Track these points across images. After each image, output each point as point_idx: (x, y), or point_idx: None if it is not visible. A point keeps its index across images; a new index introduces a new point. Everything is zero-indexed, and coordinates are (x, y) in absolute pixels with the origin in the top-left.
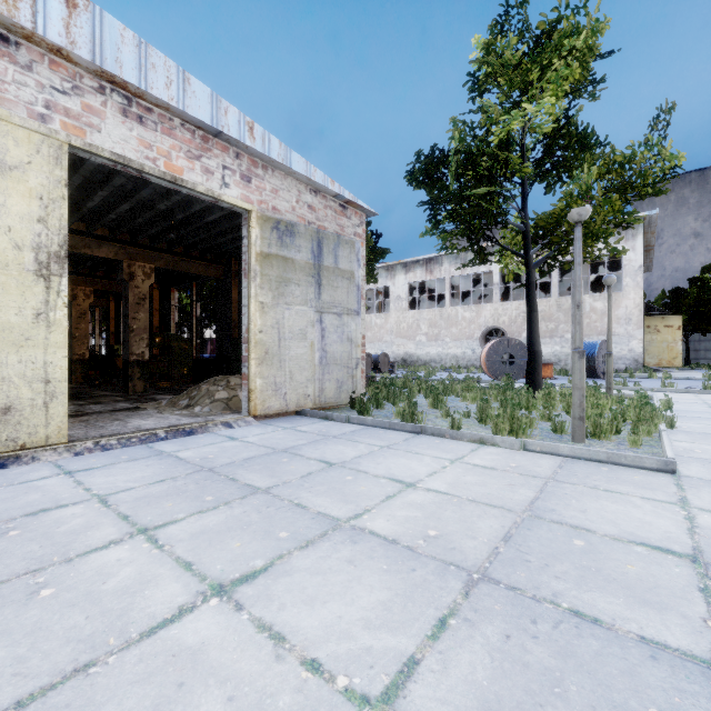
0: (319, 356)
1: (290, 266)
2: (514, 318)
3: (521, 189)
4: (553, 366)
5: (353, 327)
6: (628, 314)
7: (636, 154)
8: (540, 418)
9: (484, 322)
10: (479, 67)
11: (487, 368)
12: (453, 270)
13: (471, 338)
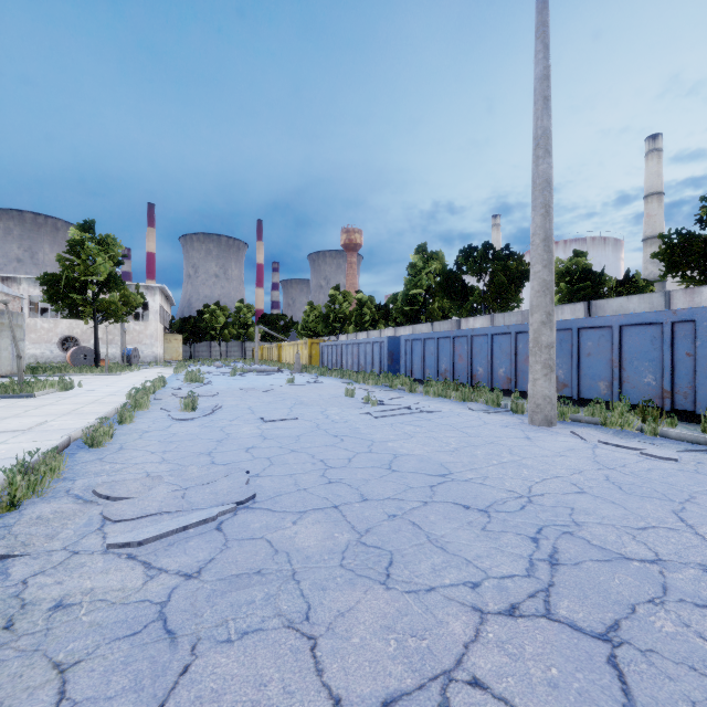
0: (12, 356)
1: (3, 325)
2: (86, 331)
3: (92, 292)
4: (112, 361)
5: (23, 345)
6: (152, 334)
7: (131, 295)
8: (99, 373)
9: (62, 332)
10: (74, 244)
11: (71, 362)
12: (33, 291)
13: (50, 342)
